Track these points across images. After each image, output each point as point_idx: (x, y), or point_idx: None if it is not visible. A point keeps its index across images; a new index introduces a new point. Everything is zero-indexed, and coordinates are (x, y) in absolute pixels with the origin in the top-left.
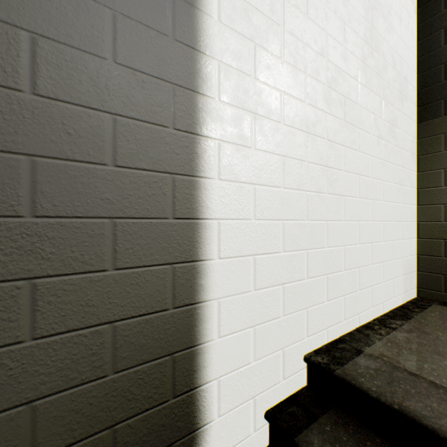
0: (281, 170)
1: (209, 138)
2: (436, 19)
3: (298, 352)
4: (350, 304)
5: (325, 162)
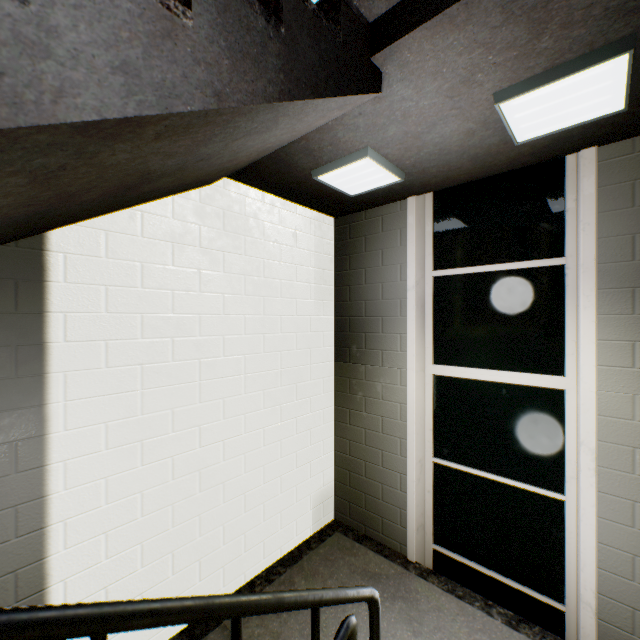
0: (140, 503)
1: (55, 524)
2: (345, 275)
3: (162, 639)
4: (232, 569)
5: (197, 467)
